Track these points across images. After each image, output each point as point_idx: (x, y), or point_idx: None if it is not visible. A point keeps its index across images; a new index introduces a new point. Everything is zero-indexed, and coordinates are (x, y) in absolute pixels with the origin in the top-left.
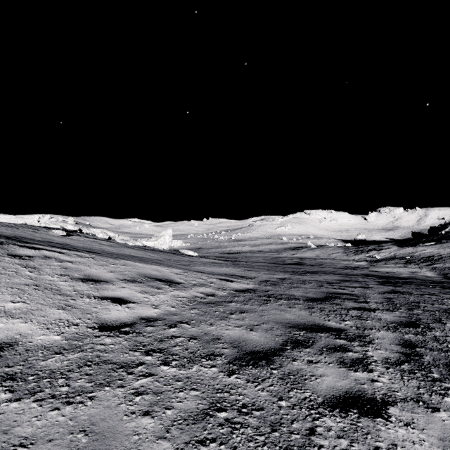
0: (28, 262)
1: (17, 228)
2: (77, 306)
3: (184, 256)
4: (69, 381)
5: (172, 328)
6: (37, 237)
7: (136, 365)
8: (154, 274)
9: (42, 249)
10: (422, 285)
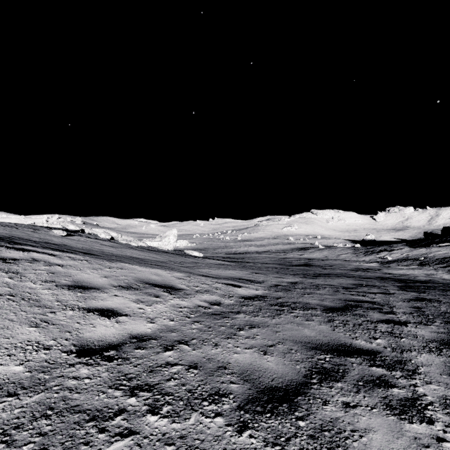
0: (11, 266)
1: (17, 228)
2: (56, 321)
3: (189, 258)
4: (10, 448)
5: (168, 350)
6: (35, 237)
7: (112, 415)
8: (153, 279)
9: (32, 251)
10: (448, 290)
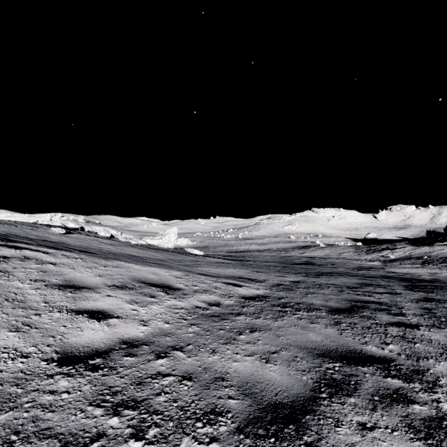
0: (0, 264)
1: (16, 225)
2: (40, 324)
3: (189, 256)
4: None
5: (160, 358)
6: (32, 235)
7: (88, 441)
8: (150, 278)
9: (25, 249)
10: None
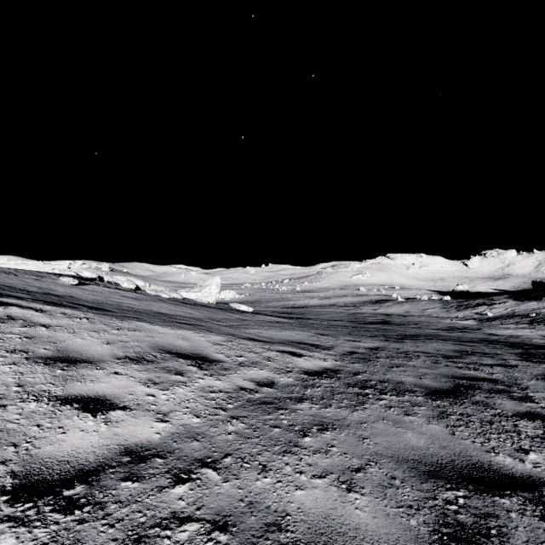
0: None
1: (17, 274)
2: None
3: (234, 313)
4: None
5: (180, 483)
6: (33, 286)
7: None
8: (178, 345)
9: (11, 306)
10: None
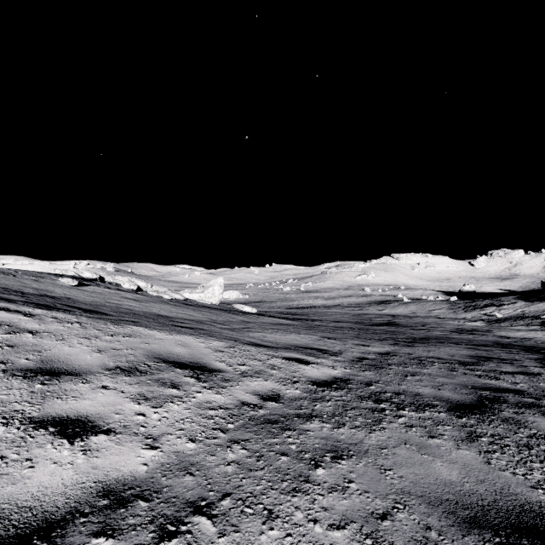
0: None
1: (15, 275)
2: None
3: (237, 315)
4: None
5: (165, 539)
6: (30, 288)
7: None
8: (176, 353)
9: None
10: None
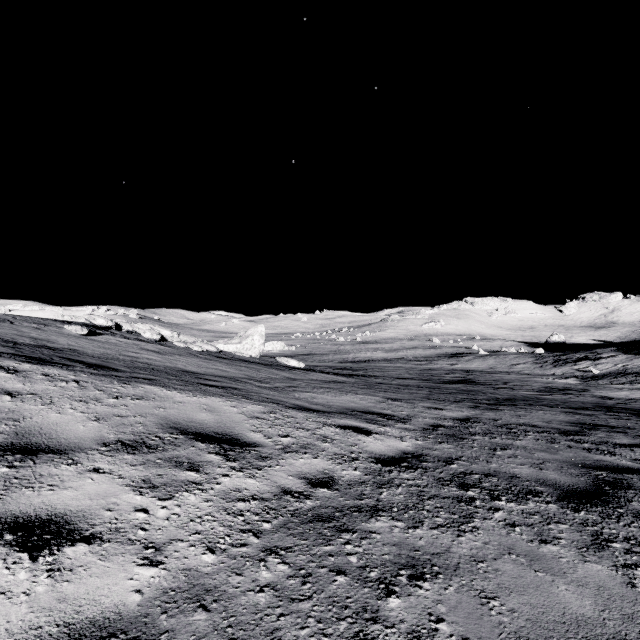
0: None
1: (13, 322)
2: None
3: (281, 370)
4: None
5: None
6: (27, 337)
7: None
8: (199, 421)
9: None
10: None
